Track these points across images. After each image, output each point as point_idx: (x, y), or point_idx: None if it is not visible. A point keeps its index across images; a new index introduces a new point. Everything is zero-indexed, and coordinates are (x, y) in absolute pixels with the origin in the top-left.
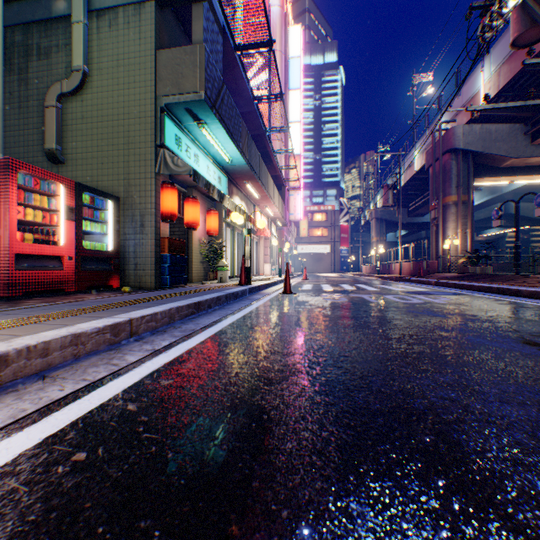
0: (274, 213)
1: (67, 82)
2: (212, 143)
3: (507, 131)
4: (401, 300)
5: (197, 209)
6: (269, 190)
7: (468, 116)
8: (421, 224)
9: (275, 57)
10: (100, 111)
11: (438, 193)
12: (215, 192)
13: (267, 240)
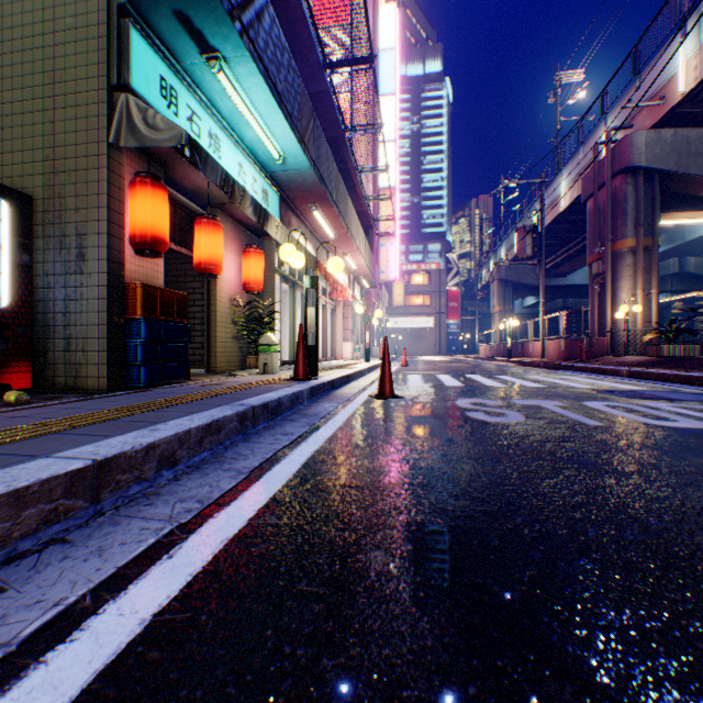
0: (358, 265)
1: None
2: (244, 116)
3: None
4: (649, 420)
5: (216, 239)
6: (351, 226)
7: (655, 116)
8: (561, 287)
9: None
10: None
11: (605, 236)
12: (247, 202)
13: (347, 306)
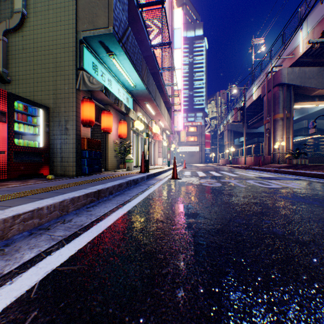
0: (165, 125)
1: (10, 21)
2: (121, 72)
3: (316, 71)
4: (263, 185)
5: (110, 119)
6: (161, 109)
7: (291, 62)
8: (255, 133)
9: (166, 13)
10: (36, 44)
11: (270, 112)
12: (123, 106)
13: (160, 142)
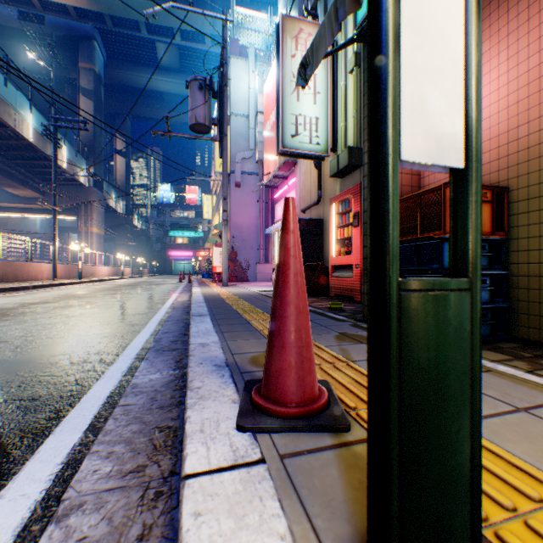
0: None
1: None
2: None
3: None
4: None
5: None
6: None
7: None
8: None
9: None
10: None
11: None
12: None
13: None
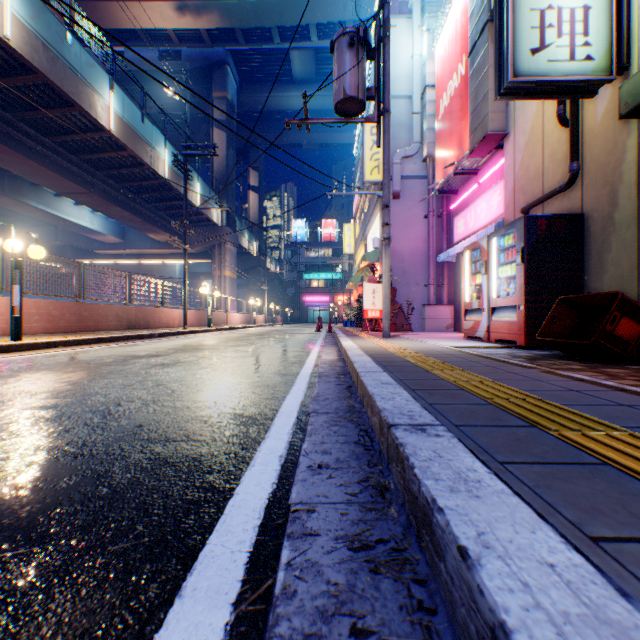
0: None
1: None
2: None
3: None
4: None
5: None
6: None
7: None
8: None
9: None
10: None
11: None
12: None
13: None
